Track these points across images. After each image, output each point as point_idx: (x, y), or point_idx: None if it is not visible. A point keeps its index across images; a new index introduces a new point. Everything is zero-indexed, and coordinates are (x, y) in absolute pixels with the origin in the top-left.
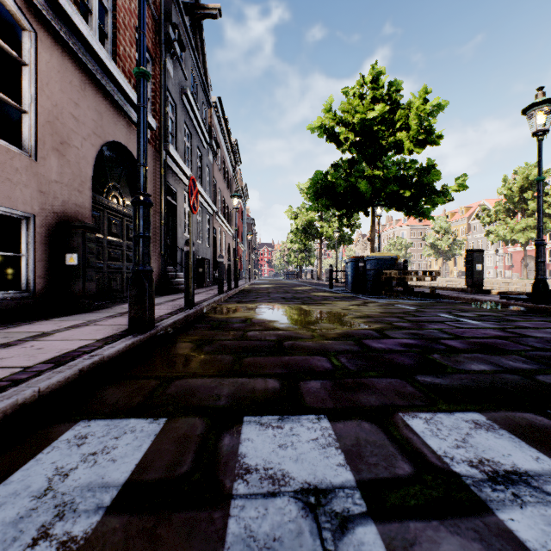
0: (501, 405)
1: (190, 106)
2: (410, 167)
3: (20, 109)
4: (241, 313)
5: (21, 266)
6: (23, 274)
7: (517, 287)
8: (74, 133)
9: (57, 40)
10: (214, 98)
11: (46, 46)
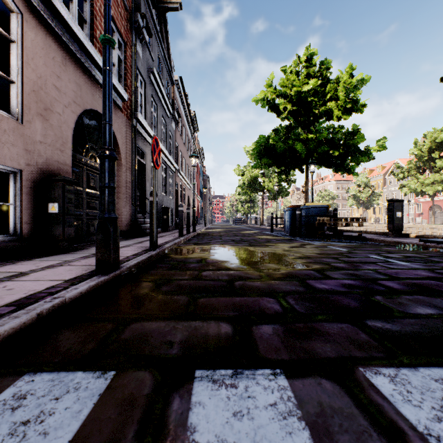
0: None
1: (156, 82)
2: (338, 131)
3: (8, 79)
4: (197, 254)
5: (9, 214)
6: (11, 220)
7: (426, 231)
8: (56, 102)
9: (41, 22)
10: (176, 77)
11: (32, 26)
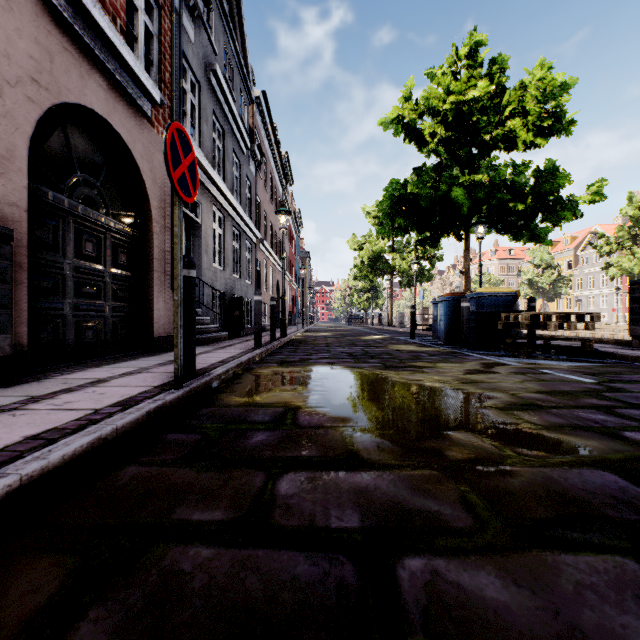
0: None
1: (221, 90)
2: (522, 171)
3: None
4: (278, 393)
5: None
6: None
7: None
8: None
9: None
10: (257, 92)
11: None
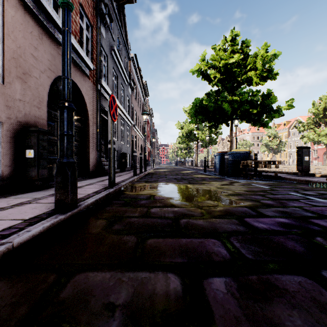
0: None
1: (116, 57)
2: (256, 94)
3: None
4: (147, 191)
5: None
6: None
7: (322, 170)
8: (34, 68)
9: (20, 2)
10: (132, 54)
11: (12, 5)
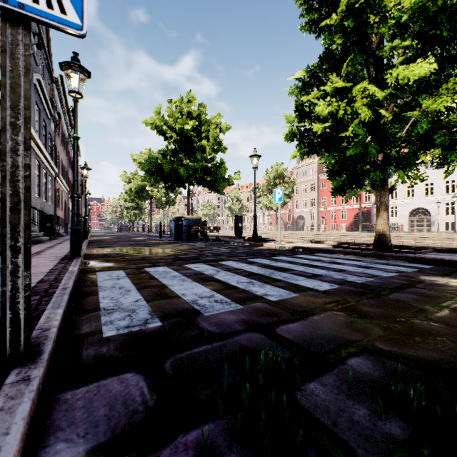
0: (208, 262)
1: (41, 88)
2: (210, 162)
3: None
4: (111, 252)
5: None
6: None
7: (273, 235)
8: None
9: None
10: (56, 74)
11: None
